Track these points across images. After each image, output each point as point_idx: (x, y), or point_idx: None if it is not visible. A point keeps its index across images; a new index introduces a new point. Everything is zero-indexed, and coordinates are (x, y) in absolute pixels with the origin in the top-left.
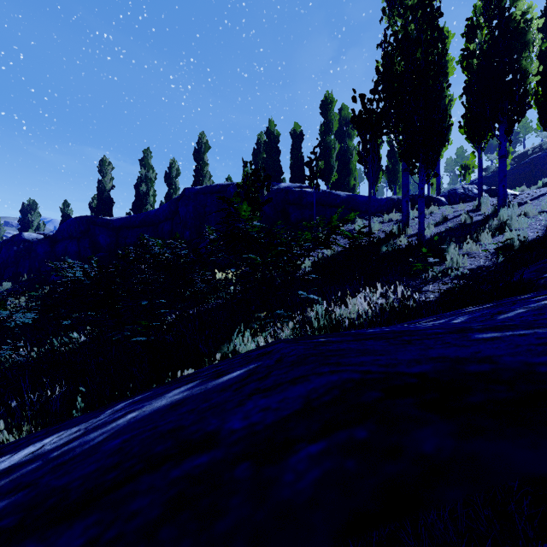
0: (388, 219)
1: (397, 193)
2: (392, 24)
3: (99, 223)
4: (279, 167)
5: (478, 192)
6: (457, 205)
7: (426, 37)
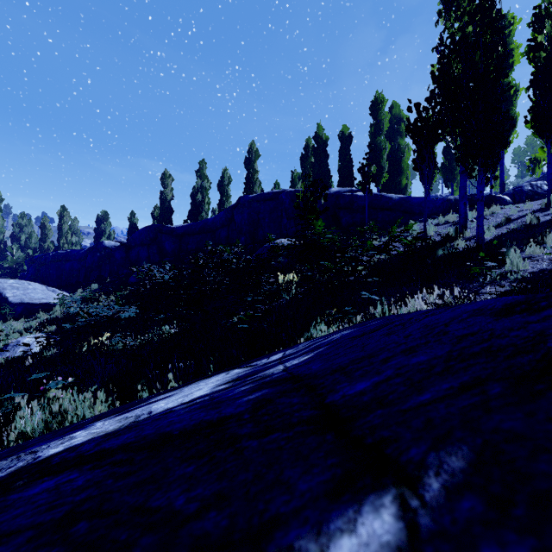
0: (444, 221)
1: (454, 191)
2: (449, 26)
3: (165, 231)
4: (327, 171)
5: (547, 190)
6: (523, 204)
7: (486, 39)
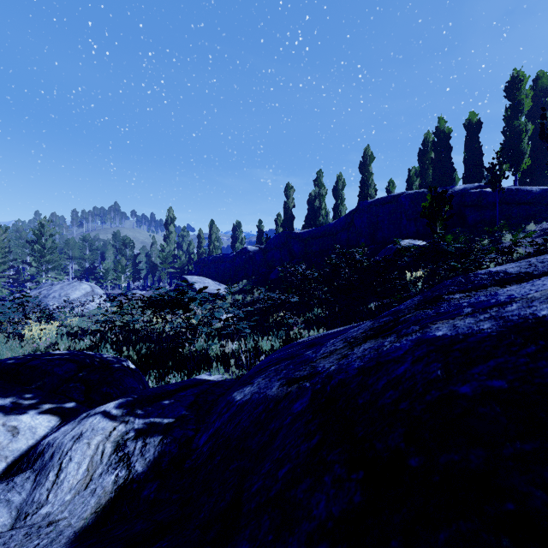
0: None
1: None
2: None
3: (293, 236)
4: (450, 165)
5: None
6: None
7: None
